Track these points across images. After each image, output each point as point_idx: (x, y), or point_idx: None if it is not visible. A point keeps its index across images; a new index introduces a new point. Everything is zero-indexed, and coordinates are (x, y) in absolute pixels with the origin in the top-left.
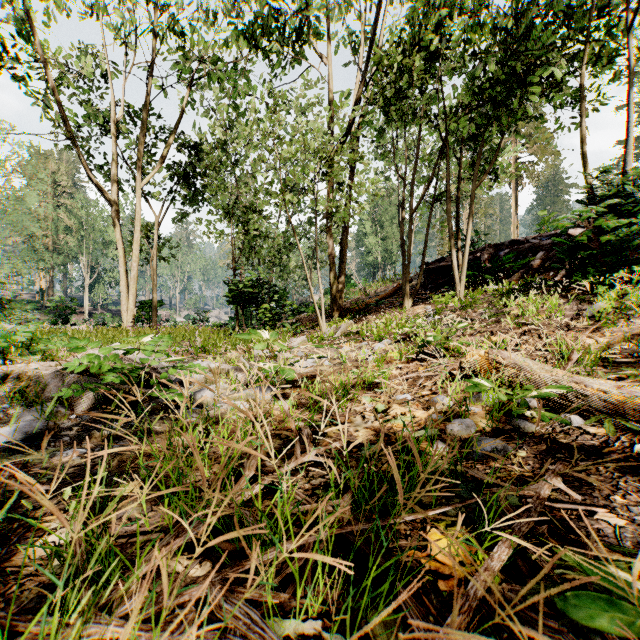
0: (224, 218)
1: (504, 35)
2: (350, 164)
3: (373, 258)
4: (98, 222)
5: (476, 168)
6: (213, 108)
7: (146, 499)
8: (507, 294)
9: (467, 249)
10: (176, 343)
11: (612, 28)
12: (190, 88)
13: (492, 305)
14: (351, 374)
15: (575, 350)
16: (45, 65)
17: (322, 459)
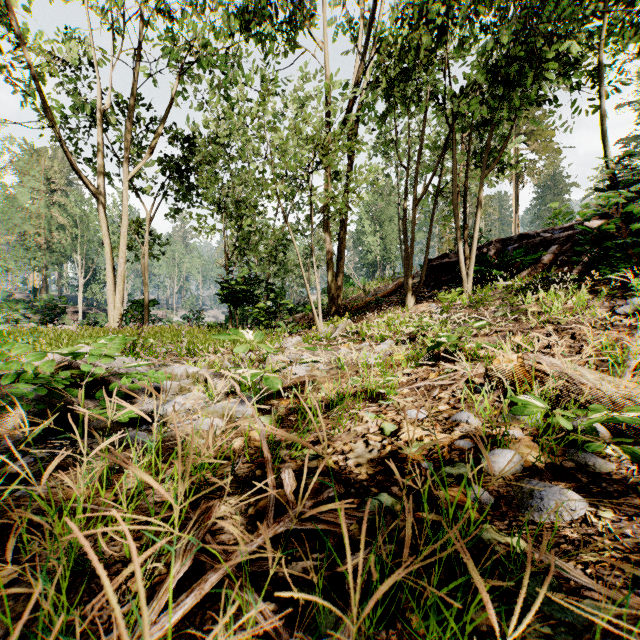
0: (217, 213)
1: (518, 6)
2: (349, 153)
3: (372, 257)
4: (92, 220)
5: (485, 155)
6: (207, 101)
7: (7, 612)
8: (522, 290)
9: (475, 242)
10: (163, 344)
11: (634, 1)
12: (180, 75)
13: (505, 302)
14: (350, 383)
15: (629, 354)
16: (24, 48)
17: (307, 525)
